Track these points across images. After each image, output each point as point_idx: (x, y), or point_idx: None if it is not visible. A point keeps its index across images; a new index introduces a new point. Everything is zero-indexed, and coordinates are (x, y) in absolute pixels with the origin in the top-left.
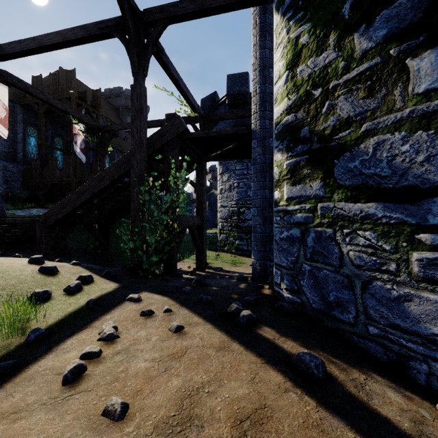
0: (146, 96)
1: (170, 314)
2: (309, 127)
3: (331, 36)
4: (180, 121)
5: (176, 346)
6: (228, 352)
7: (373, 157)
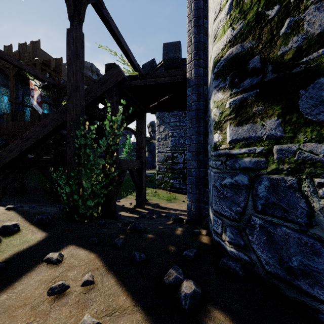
0: (82, 41)
1: (89, 289)
2: (261, 55)
3: None
4: (119, 70)
5: None
6: None
7: None
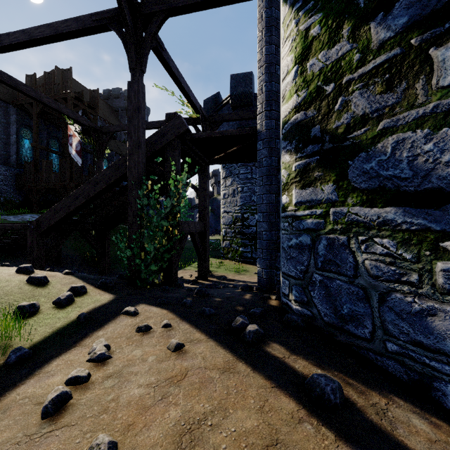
0: (144, 94)
1: (169, 329)
2: (320, 126)
3: (345, 26)
4: (181, 121)
5: (175, 368)
6: (234, 375)
7: (392, 157)
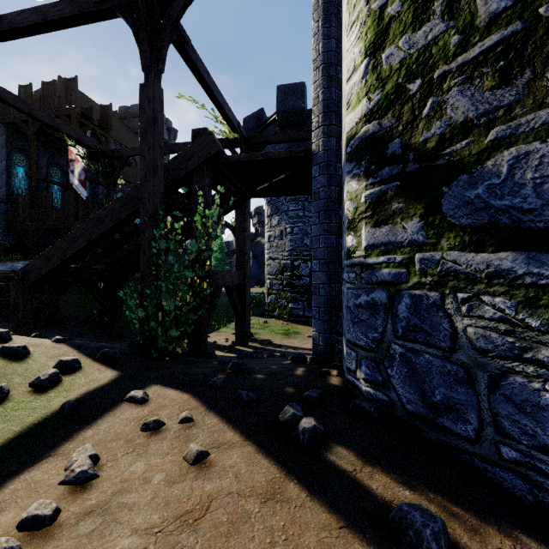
0: (162, 101)
1: (190, 426)
2: (401, 139)
3: None
4: (212, 139)
5: (193, 495)
6: (282, 505)
7: (508, 180)
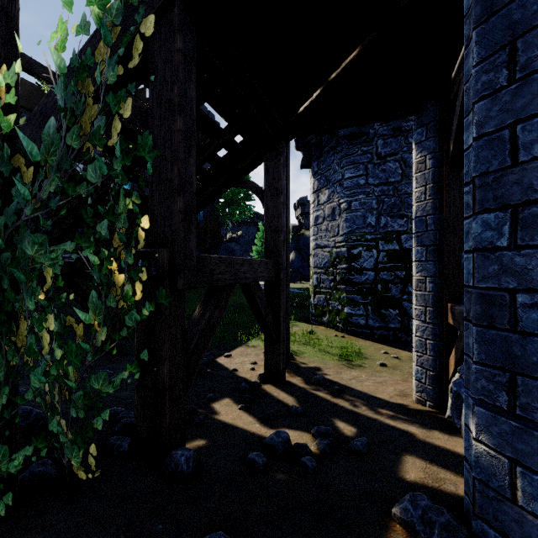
0: None
1: None
2: None
3: None
4: None
5: None
6: None
7: None
